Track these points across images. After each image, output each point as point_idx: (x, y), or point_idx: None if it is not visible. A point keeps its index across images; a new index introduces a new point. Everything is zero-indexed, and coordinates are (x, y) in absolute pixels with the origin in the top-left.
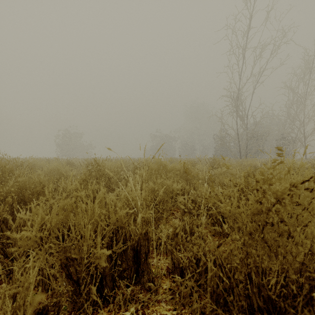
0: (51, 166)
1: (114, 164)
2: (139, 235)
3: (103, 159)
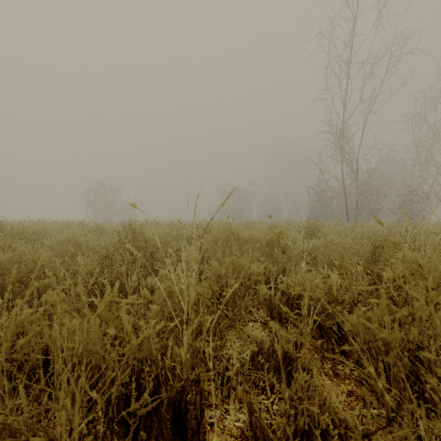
0: (65, 233)
1: (161, 230)
2: (182, 381)
3: (142, 224)
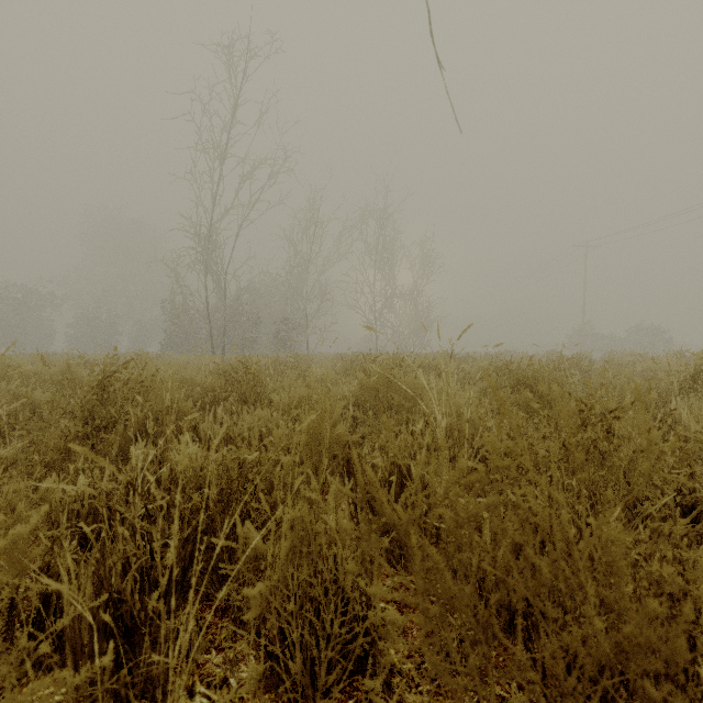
0: None
1: None
2: None
3: None
